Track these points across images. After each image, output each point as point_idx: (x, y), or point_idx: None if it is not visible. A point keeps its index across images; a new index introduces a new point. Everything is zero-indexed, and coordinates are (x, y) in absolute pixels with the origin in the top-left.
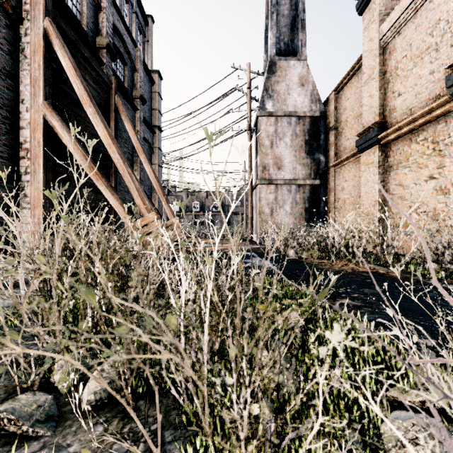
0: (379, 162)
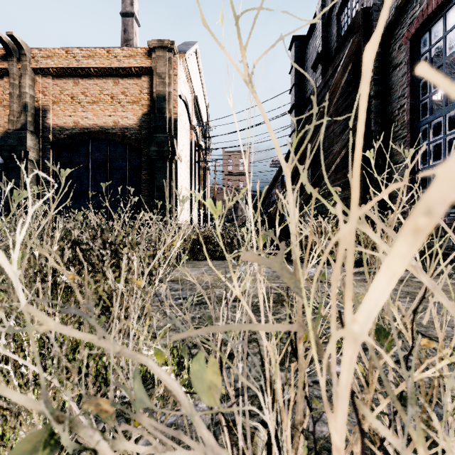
0: None
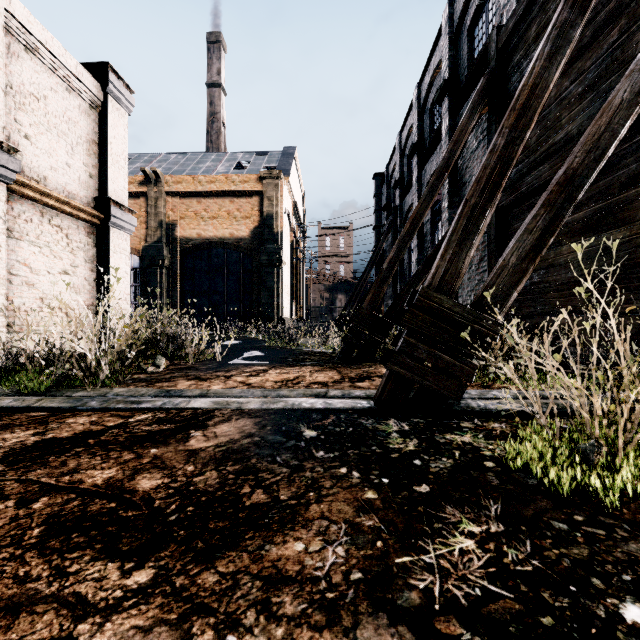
0: (5, 214)
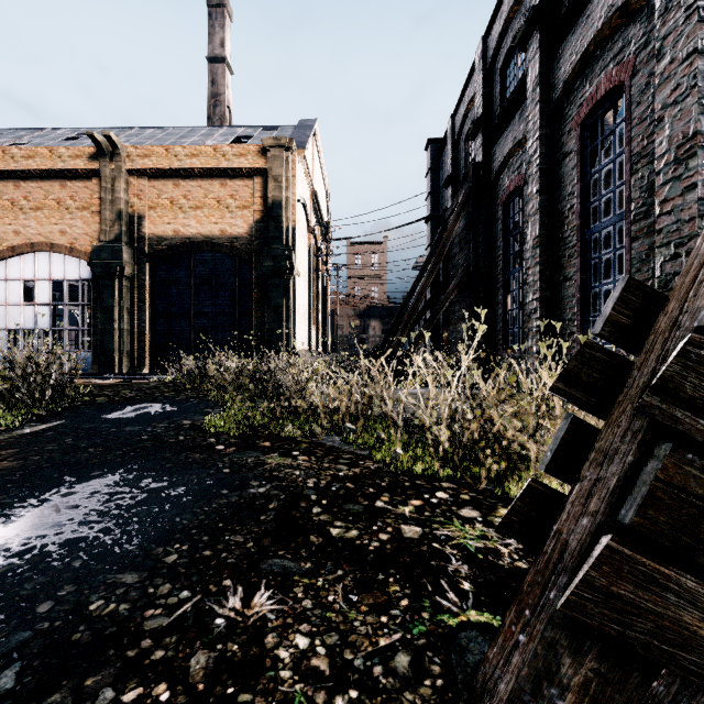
0: None
